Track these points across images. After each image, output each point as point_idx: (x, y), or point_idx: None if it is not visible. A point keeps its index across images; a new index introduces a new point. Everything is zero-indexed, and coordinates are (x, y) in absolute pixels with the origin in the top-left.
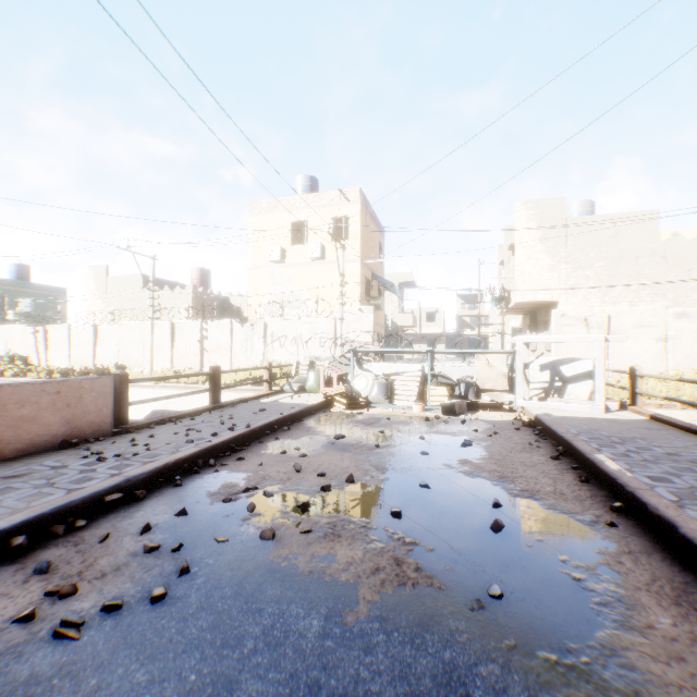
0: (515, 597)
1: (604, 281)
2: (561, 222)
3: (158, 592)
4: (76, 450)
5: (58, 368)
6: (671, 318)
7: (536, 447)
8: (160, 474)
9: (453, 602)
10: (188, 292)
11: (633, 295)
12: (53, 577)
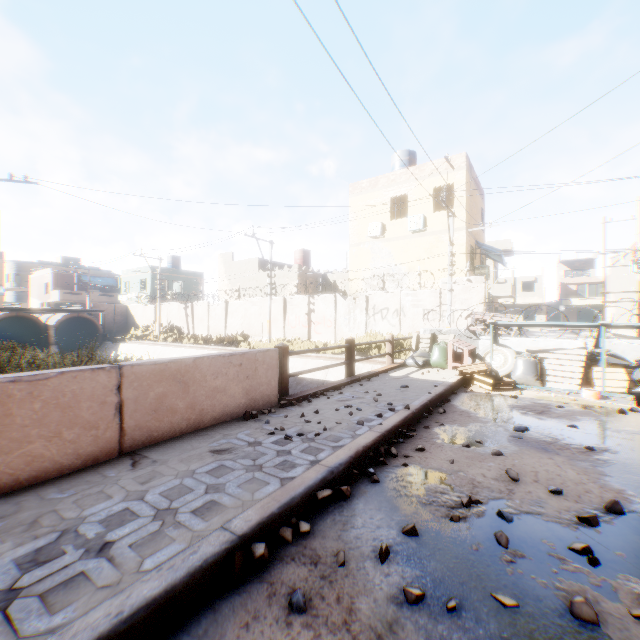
0: None
1: None
2: None
3: None
4: (257, 422)
5: (200, 336)
6: None
7: None
8: (353, 464)
9: None
10: (294, 271)
11: None
12: (316, 624)
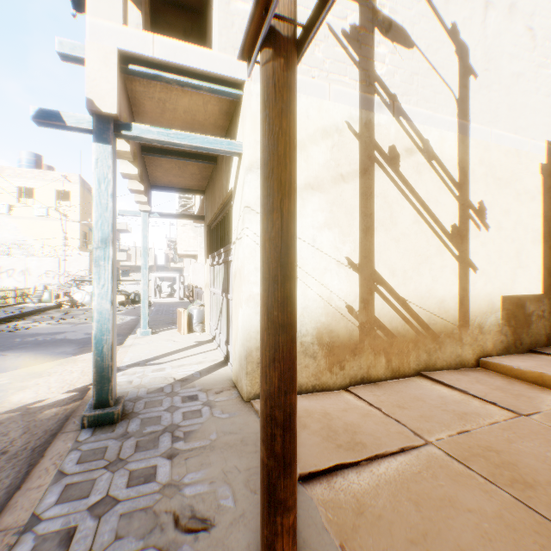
0: None
1: None
2: None
3: (28, 328)
4: None
5: None
6: None
7: None
8: None
9: None
10: None
11: None
12: None
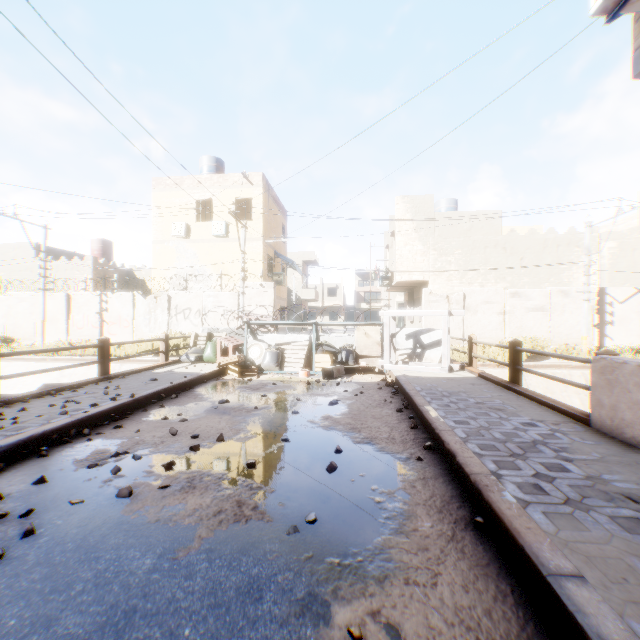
0: (326, 521)
1: (463, 266)
2: (431, 216)
3: None
4: None
5: None
6: (508, 297)
7: (389, 402)
8: (25, 446)
9: (275, 531)
10: (89, 263)
11: (483, 278)
12: None
